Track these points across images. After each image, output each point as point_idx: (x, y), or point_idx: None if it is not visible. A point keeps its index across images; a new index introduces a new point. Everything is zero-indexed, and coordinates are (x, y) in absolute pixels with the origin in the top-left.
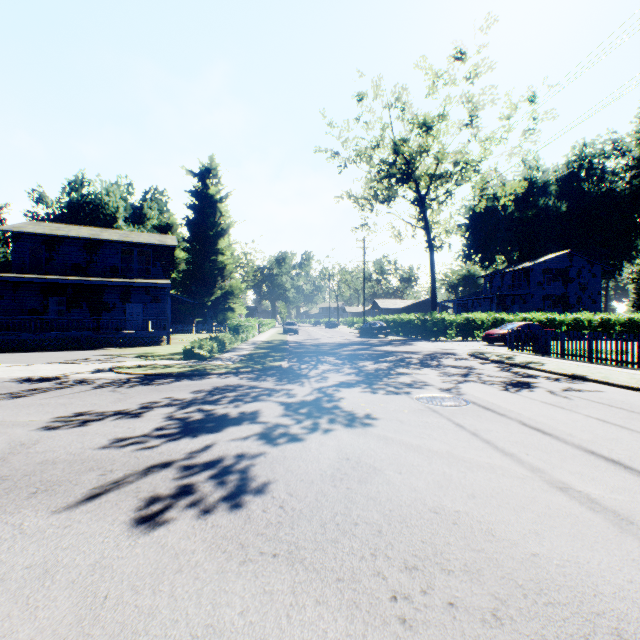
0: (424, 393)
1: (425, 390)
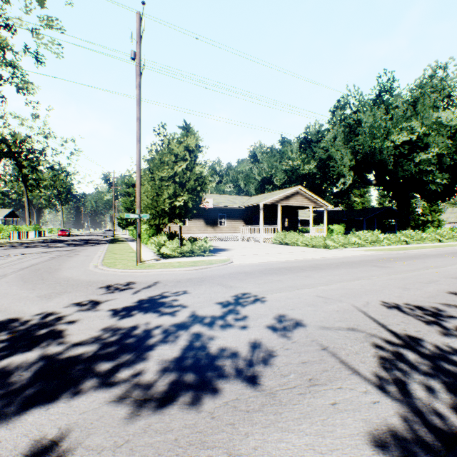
0: None
1: None
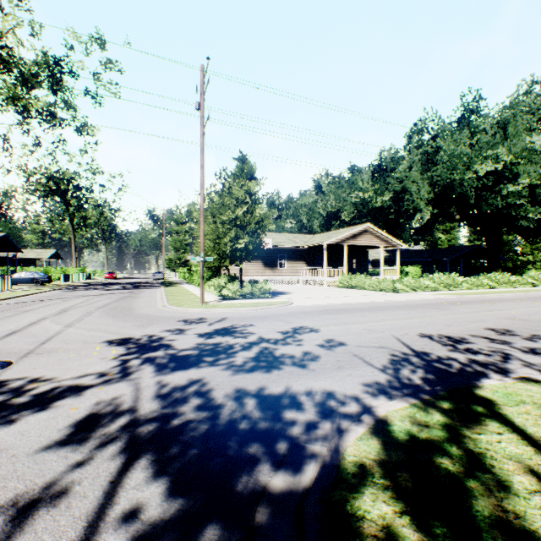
0: None
1: None
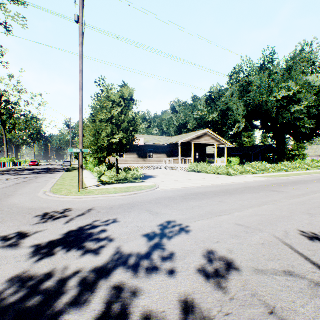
0: None
1: None
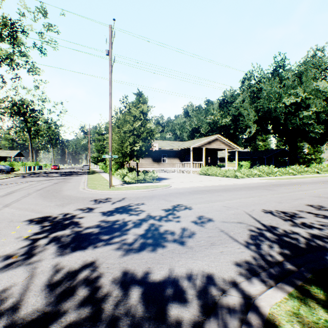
0: None
1: None
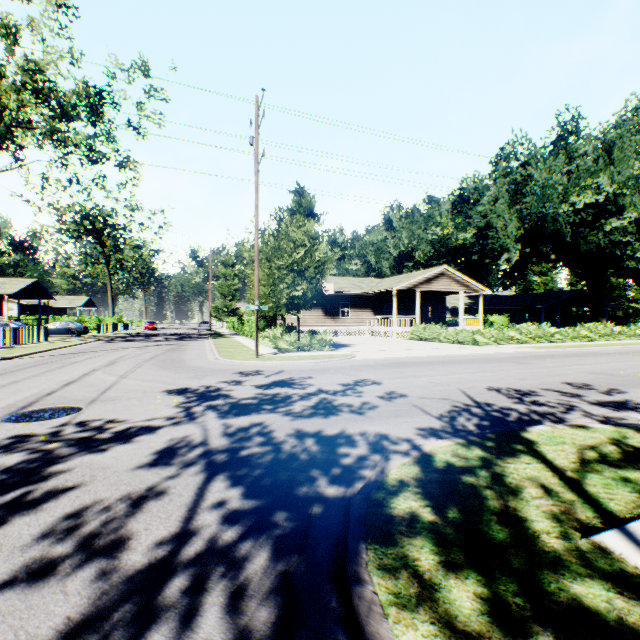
0: (38, 422)
1: (16, 429)
